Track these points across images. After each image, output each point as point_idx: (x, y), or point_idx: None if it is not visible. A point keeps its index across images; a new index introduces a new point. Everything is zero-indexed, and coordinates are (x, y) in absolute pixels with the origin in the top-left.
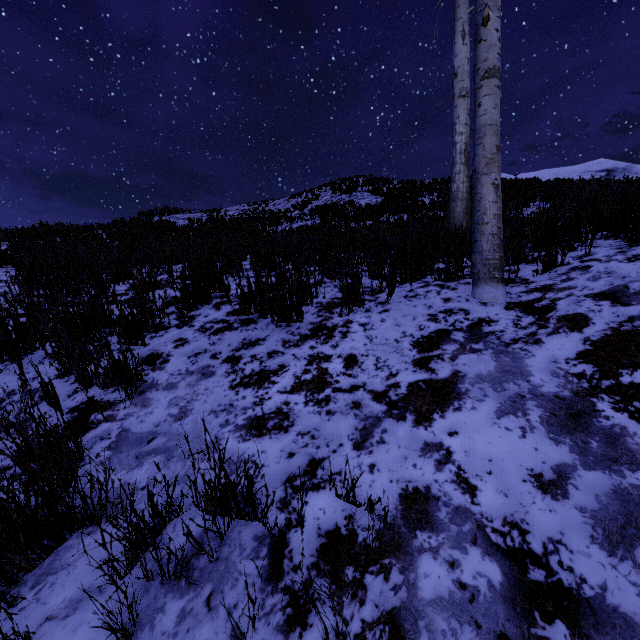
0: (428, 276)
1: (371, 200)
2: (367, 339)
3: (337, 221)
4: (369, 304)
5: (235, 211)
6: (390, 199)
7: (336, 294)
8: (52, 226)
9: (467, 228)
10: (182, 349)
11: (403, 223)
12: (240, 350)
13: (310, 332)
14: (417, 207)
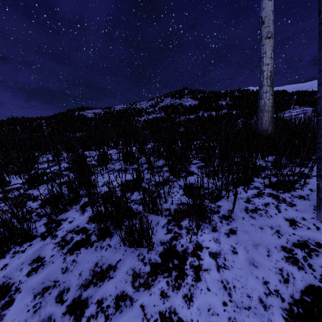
0: (255, 178)
1: (192, 102)
2: (224, 290)
3: (173, 114)
4: (213, 217)
5: (119, 108)
6: (202, 102)
7: (181, 198)
8: (17, 119)
9: (271, 132)
10: (33, 278)
11: (213, 118)
12: (88, 287)
13: (160, 259)
14: (219, 107)
